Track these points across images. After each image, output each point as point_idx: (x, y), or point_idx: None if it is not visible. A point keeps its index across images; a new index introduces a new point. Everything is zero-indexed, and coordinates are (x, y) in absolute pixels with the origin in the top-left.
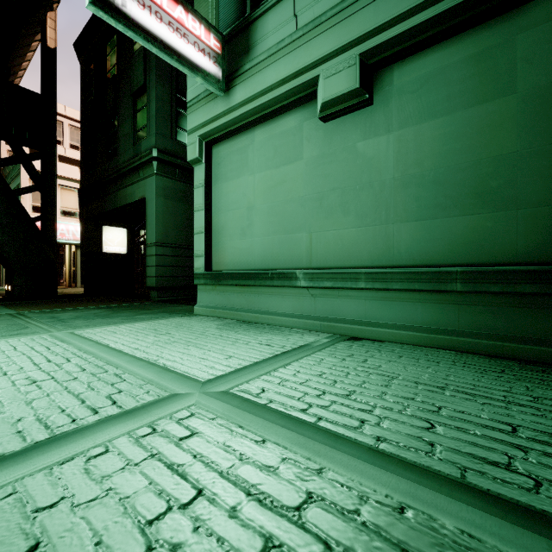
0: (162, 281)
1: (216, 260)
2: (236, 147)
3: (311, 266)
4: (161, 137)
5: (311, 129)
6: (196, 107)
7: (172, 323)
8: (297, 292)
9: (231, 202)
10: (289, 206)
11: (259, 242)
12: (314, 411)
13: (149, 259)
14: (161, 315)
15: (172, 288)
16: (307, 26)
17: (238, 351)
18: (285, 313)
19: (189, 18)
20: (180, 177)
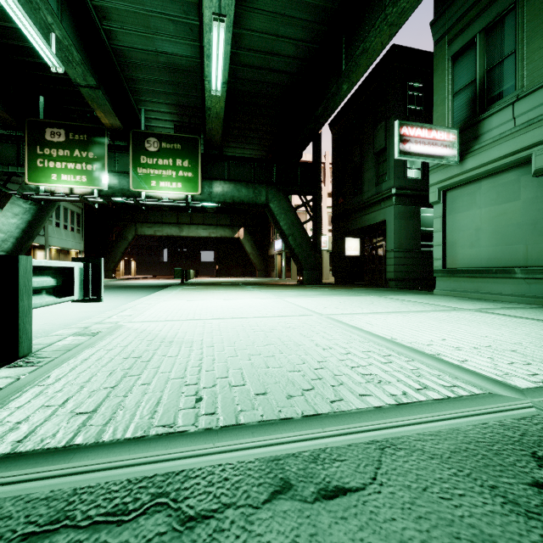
0: (398, 275)
1: (449, 262)
2: (466, 192)
3: (527, 265)
4: (397, 179)
5: (527, 181)
6: (435, 170)
7: (426, 296)
8: (515, 281)
9: (462, 226)
10: (509, 228)
11: (484, 251)
12: (518, 315)
13: (389, 260)
14: (412, 294)
15: (404, 280)
16: (523, 125)
17: (477, 305)
18: (505, 294)
19: (438, 133)
20: (409, 202)
